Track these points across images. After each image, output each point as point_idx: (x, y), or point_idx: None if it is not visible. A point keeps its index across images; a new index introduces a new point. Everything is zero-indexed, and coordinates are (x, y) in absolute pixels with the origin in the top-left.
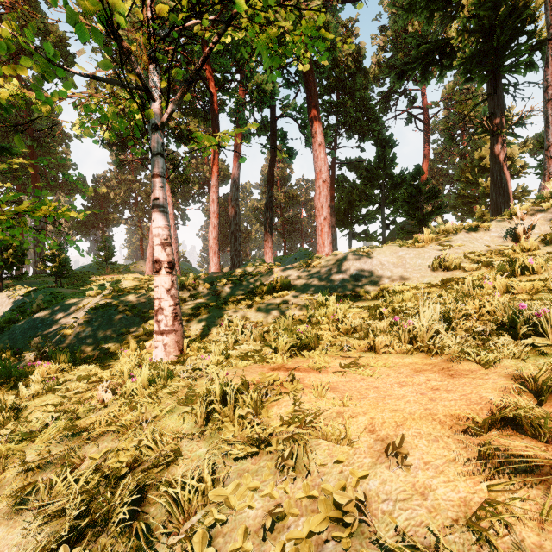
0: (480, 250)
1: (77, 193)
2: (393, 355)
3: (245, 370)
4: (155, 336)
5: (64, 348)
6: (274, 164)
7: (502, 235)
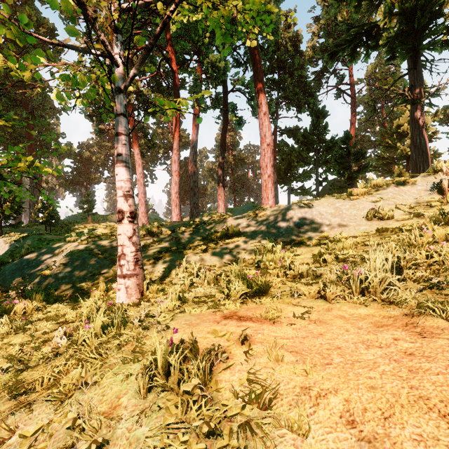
0: (410, 202)
1: (65, 157)
2: (346, 304)
3: (198, 317)
4: (118, 280)
5: (43, 288)
6: (226, 130)
7: (428, 189)
